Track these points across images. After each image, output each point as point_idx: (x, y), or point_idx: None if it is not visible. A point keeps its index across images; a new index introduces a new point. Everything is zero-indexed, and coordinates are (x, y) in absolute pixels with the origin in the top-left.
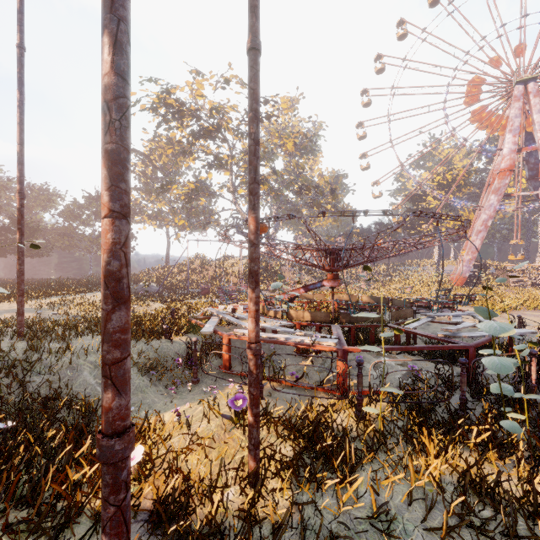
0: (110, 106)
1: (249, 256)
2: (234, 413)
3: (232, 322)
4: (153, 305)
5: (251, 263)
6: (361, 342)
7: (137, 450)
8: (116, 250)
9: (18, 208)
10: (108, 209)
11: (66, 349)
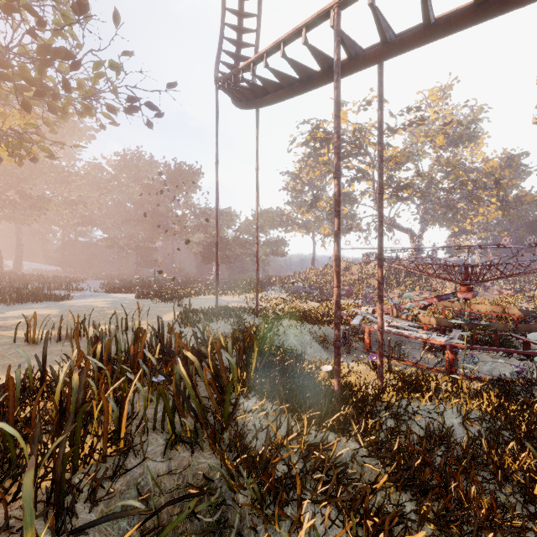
0: (337, 260)
1: (378, 288)
2: (371, 363)
3: (372, 321)
4: (310, 303)
5: (379, 291)
6: (482, 346)
7: (328, 367)
8: (338, 295)
9: (256, 252)
10: (336, 285)
11: (280, 325)
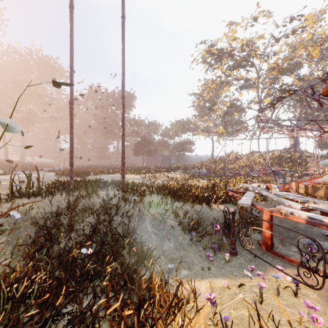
0: None
1: None
2: None
3: (266, 199)
4: (201, 181)
5: None
6: None
7: None
8: None
9: (122, 114)
10: None
11: (139, 202)
